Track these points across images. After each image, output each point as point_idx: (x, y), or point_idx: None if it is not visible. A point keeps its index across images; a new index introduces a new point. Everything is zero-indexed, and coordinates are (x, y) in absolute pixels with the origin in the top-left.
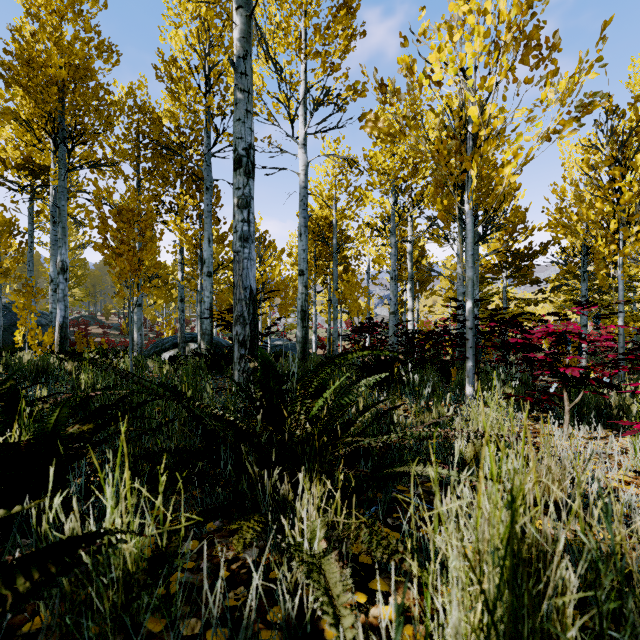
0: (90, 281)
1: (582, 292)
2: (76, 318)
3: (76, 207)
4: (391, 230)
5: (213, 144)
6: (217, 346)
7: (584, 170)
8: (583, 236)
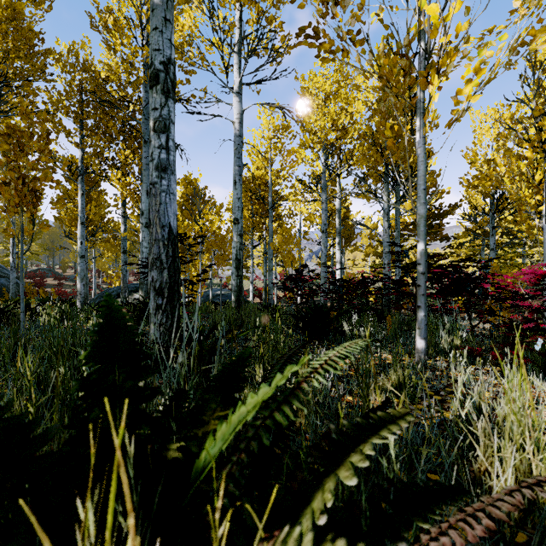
0: (48, 237)
1: (490, 246)
2: (34, 270)
3: None
4: (322, 187)
5: None
6: None
7: (493, 136)
8: (510, 187)
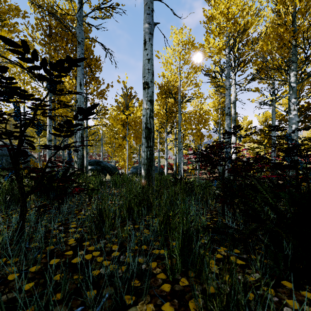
0: None
1: None
2: None
3: (32, 89)
4: (226, 75)
5: (81, 3)
6: (104, 168)
7: None
8: None
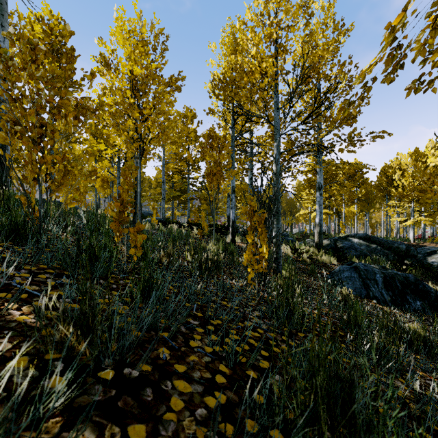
0: None
1: None
2: None
3: None
4: None
5: None
6: None
7: None
8: None
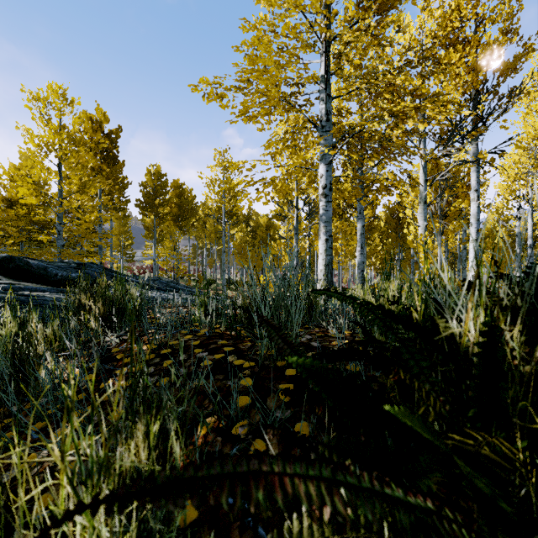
0: None
1: None
2: None
3: None
4: None
5: None
6: None
7: None
8: None
